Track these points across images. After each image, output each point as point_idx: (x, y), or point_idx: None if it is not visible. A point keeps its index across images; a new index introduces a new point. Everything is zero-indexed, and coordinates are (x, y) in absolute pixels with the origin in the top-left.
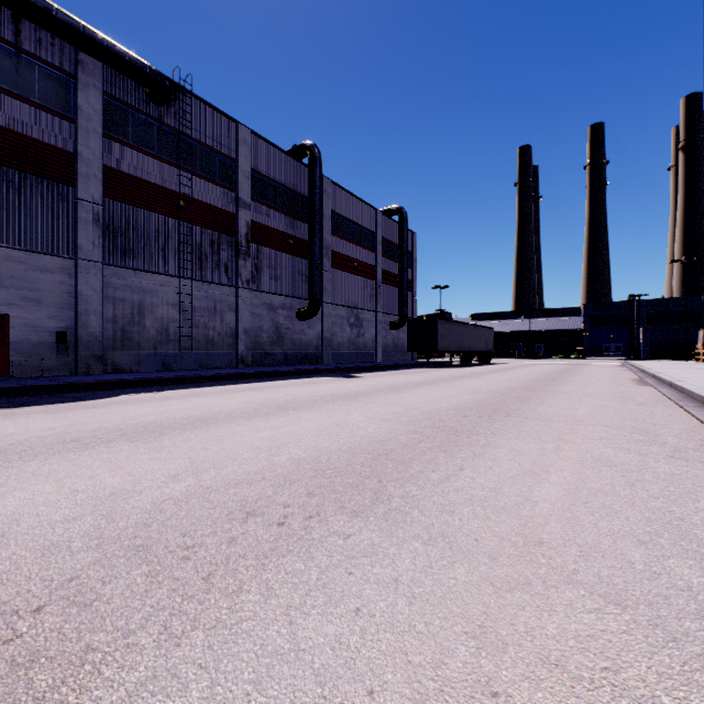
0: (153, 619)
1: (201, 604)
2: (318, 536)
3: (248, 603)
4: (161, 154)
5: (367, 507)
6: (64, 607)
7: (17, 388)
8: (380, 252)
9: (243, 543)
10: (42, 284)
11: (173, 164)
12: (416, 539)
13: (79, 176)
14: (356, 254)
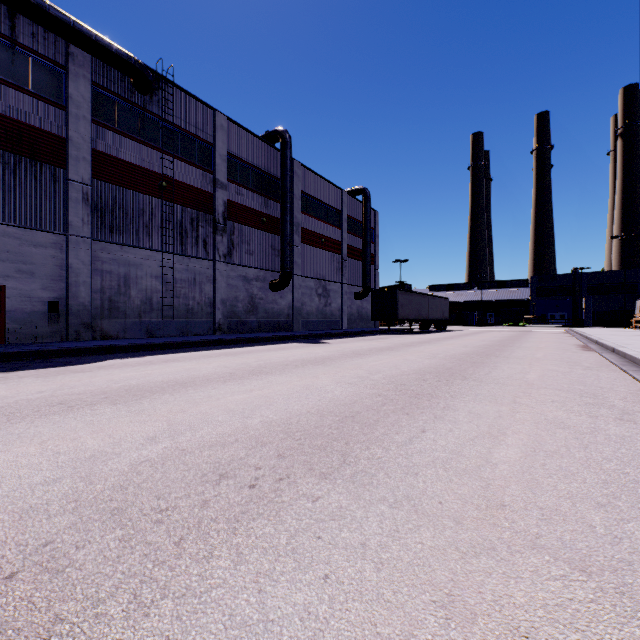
0: (123, 587)
1: (172, 570)
2: (288, 498)
3: (218, 569)
4: (145, 139)
5: (335, 469)
6: (36, 574)
7: (11, 354)
8: (345, 229)
9: (215, 506)
10: (35, 258)
11: (156, 148)
12: (382, 502)
13: (70, 159)
14: (324, 231)
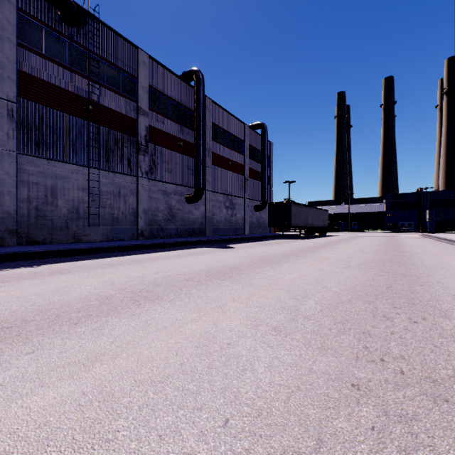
0: None
1: None
2: None
3: None
4: (72, 66)
5: None
6: None
7: None
8: (247, 155)
9: None
10: None
11: (83, 75)
12: None
13: None
14: (231, 156)
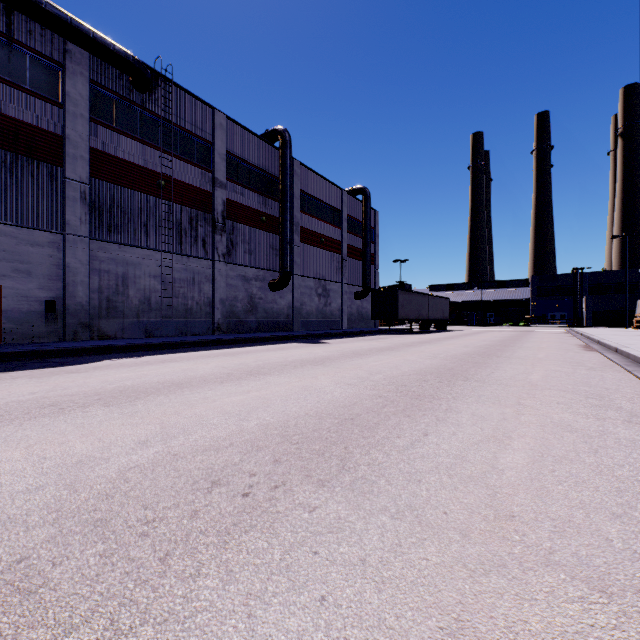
0: (100, 611)
1: (155, 591)
2: (283, 508)
3: (204, 590)
4: (143, 137)
5: (334, 476)
6: (6, 595)
7: (6, 354)
8: (345, 228)
9: (205, 517)
10: (32, 257)
11: (154, 146)
12: (383, 512)
13: (67, 157)
14: (324, 230)
